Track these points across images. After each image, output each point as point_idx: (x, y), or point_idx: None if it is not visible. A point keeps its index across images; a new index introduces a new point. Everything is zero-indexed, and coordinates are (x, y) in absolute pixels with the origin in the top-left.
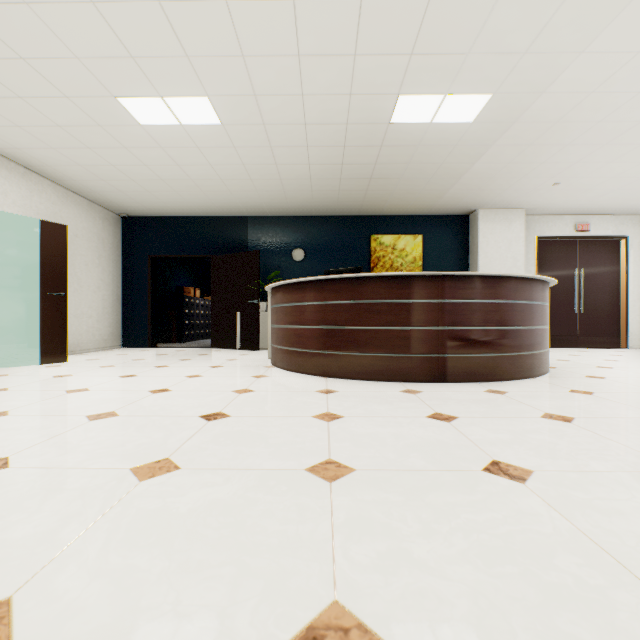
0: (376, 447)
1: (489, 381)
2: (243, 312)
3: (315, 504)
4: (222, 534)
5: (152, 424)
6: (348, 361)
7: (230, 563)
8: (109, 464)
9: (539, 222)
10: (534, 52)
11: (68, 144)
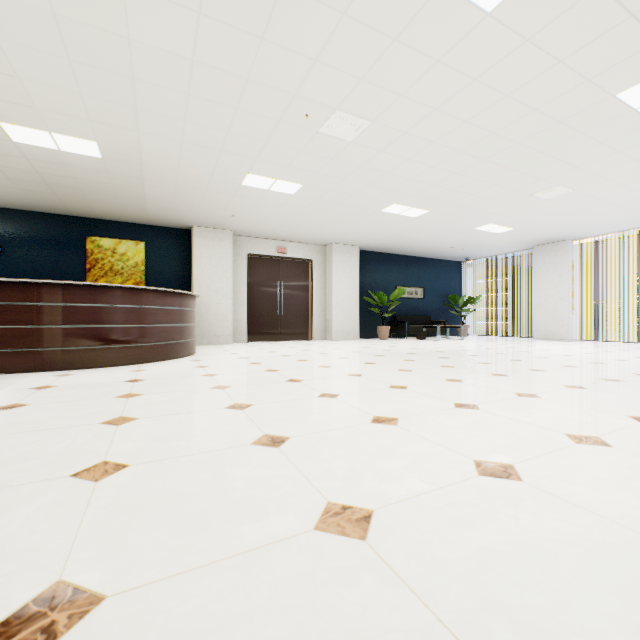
0: None
1: (90, 368)
2: None
3: None
4: None
5: None
6: None
7: None
8: None
9: (251, 242)
10: (99, 122)
11: None
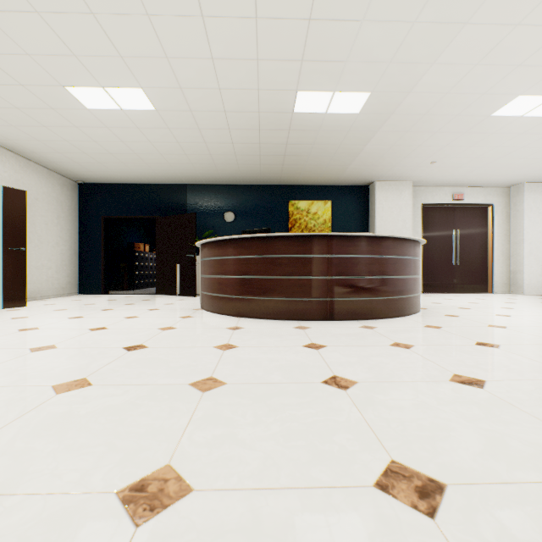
0: (251, 368)
1: (367, 319)
2: (182, 264)
3: (184, 407)
4: (106, 427)
5: (82, 354)
6: (257, 304)
7: (104, 444)
8: (36, 383)
9: (424, 192)
10: (397, 62)
11: (26, 123)
